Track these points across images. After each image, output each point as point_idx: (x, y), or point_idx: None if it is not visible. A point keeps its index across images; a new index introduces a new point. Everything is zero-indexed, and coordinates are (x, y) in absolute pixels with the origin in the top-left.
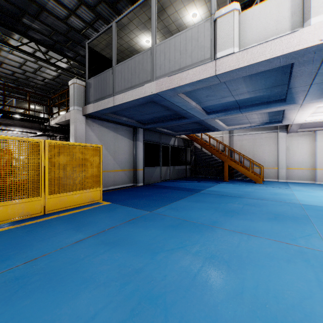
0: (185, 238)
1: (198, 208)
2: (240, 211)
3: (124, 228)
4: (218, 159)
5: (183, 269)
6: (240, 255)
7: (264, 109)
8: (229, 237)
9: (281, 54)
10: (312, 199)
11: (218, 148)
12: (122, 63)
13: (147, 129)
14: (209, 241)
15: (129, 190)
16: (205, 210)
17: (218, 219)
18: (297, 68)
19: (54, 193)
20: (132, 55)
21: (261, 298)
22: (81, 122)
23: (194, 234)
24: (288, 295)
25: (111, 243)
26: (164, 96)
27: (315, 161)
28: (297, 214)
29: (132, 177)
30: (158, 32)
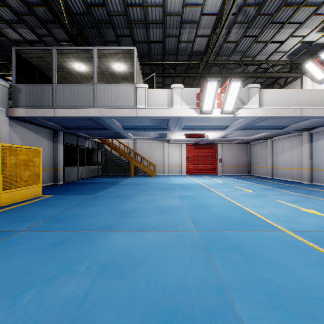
0: (125, 200)
1: (123, 190)
2: (147, 189)
3: (88, 202)
4: (125, 160)
5: (131, 206)
6: (150, 200)
7: (157, 131)
8: (145, 197)
9: (164, 116)
10: (178, 182)
11: (127, 151)
12: (64, 85)
13: (67, 132)
14: (137, 199)
15: (55, 187)
16: (128, 191)
17: (137, 193)
18: (170, 120)
19: (7, 188)
20: (61, 69)
21: (158, 205)
22: (5, 123)
23: (128, 198)
24: (165, 203)
25: (88, 206)
26: (102, 118)
27: (182, 162)
28: (171, 187)
29: (52, 176)
30: (91, 65)
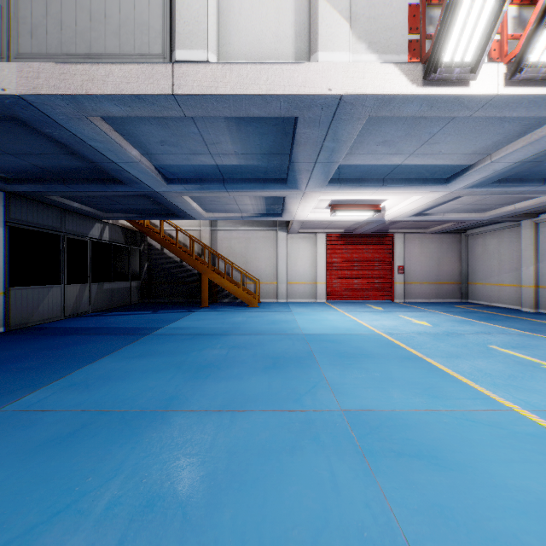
0: (86, 469)
1: (140, 372)
2: (223, 363)
3: None
4: (193, 269)
5: None
6: (215, 471)
7: (259, 190)
8: (197, 430)
9: (282, 92)
10: (316, 325)
11: (192, 249)
12: None
13: (19, 195)
14: (150, 458)
15: None
16: (156, 374)
17: (181, 389)
18: (301, 128)
19: None
20: None
21: None
22: None
23: (114, 448)
24: (295, 540)
25: None
26: (48, 110)
27: (316, 273)
28: (300, 351)
29: None
30: None
